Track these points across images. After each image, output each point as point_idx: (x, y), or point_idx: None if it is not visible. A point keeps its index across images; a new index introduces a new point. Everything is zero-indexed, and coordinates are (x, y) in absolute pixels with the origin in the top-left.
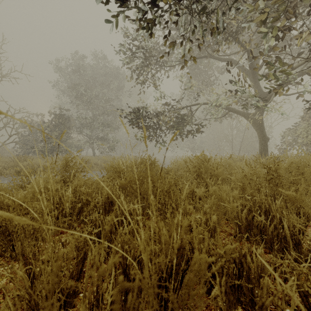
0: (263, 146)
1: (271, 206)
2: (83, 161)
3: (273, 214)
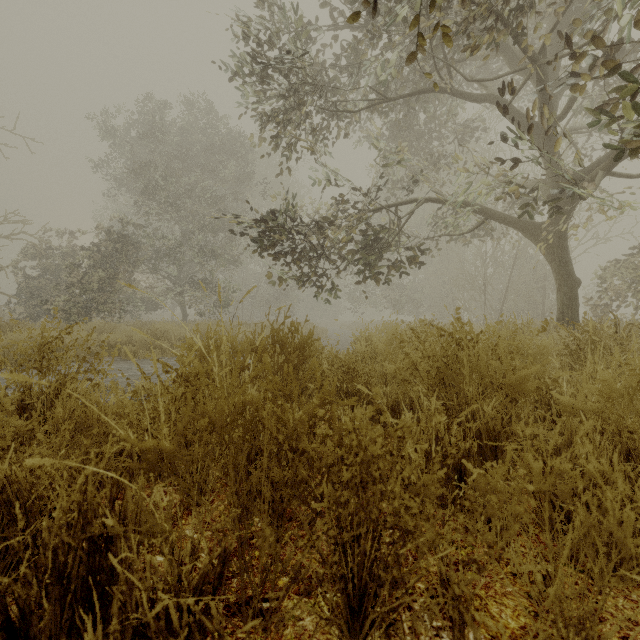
0: (567, 300)
1: None
2: (85, 339)
3: None
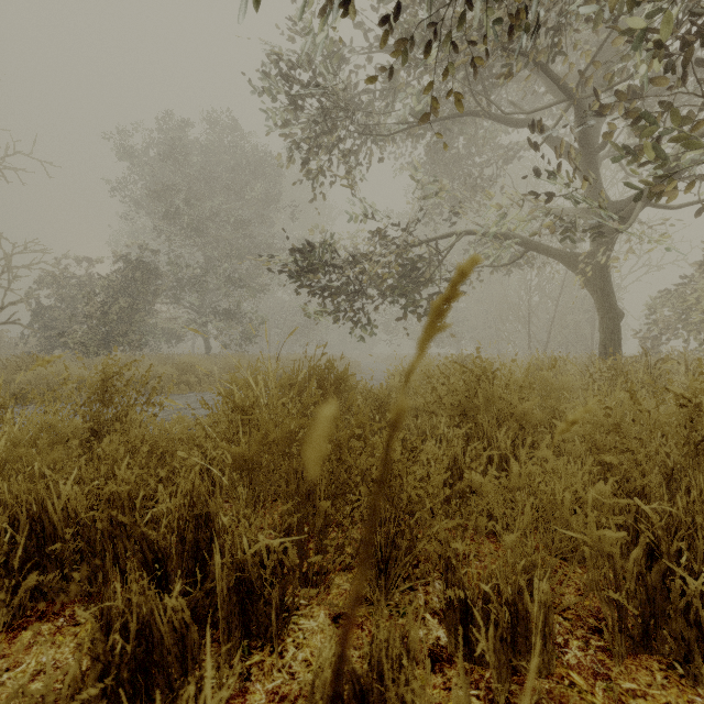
0: (609, 334)
1: None
2: (148, 375)
3: None
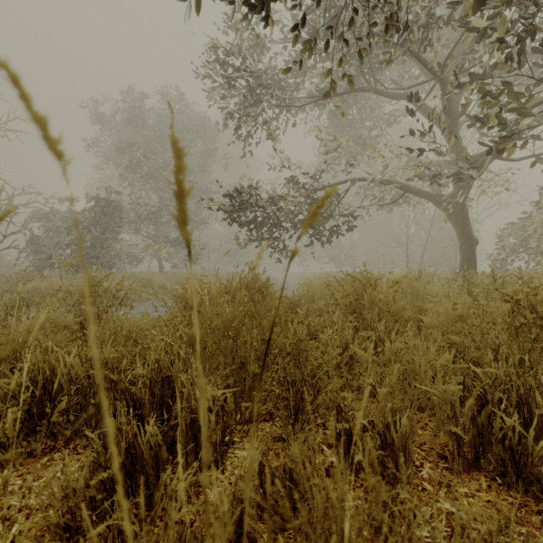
0: (467, 256)
1: (536, 392)
2: (122, 284)
3: (541, 413)
